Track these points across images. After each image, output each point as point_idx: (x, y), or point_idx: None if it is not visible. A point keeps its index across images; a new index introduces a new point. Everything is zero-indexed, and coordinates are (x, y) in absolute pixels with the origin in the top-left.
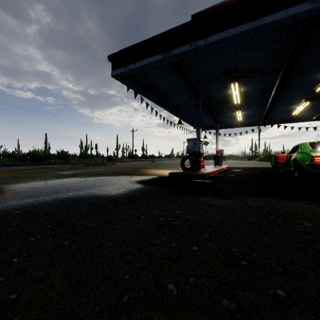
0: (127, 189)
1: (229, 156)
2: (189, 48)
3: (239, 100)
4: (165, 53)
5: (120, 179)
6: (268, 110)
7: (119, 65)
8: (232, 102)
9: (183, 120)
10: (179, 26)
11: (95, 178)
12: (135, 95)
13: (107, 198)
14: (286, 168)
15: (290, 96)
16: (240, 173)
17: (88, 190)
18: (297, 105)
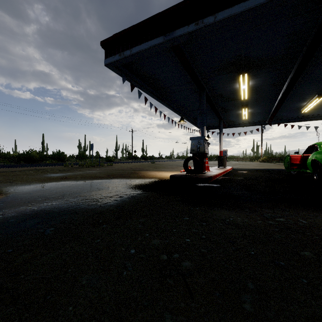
0: (120, 197)
1: (231, 157)
2: (195, 28)
3: (247, 95)
4: (166, 35)
5: (114, 183)
6: (277, 107)
7: (113, 52)
8: (238, 98)
9: (184, 118)
10: (183, 1)
11: (85, 181)
12: (132, 88)
13: (90, 212)
14: (299, 170)
15: (302, 91)
16: (248, 176)
17: (70, 199)
18: (308, 101)
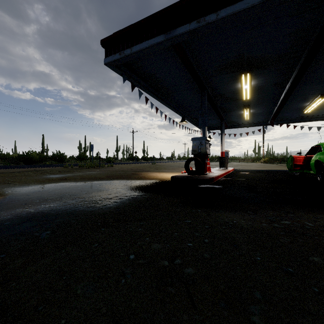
0: (120, 198)
1: (232, 158)
2: (196, 26)
3: (249, 95)
4: (167, 34)
5: (114, 184)
6: (279, 108)
7: (114, 51)
8: (240, 98)
9: (186, 119)
10: None
11: (85, 183)
12: (133, 88)
13: (88, 214)
14: (302, 171)
15: (305, 91)
16: (250, 177)
17: (68, 201)
18: (311, 102)
